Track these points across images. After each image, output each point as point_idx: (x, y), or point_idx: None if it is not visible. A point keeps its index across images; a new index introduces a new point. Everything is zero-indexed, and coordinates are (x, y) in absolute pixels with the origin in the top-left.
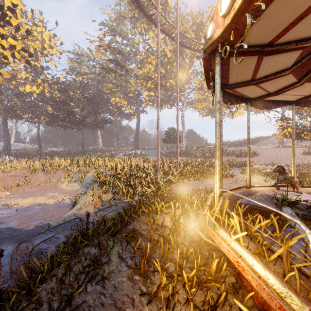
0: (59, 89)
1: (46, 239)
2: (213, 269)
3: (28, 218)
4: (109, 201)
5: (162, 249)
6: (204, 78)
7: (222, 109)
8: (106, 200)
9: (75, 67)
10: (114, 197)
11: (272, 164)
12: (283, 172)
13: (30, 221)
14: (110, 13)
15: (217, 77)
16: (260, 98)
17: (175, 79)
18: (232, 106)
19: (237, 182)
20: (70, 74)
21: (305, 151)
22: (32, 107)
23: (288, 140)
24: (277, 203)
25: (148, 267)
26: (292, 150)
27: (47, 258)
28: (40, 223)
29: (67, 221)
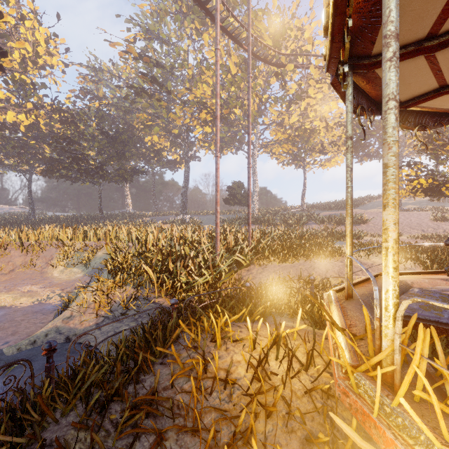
0: (62, 120)
1: None
2: None
3: None
4: (125, 303)
5: None
6: (325, 25)
7: (312, 154)
8: (120, 301)
9: (90, 89)
10: (137, 293)
11: None
12: None
13: None
14: (142, 5)
15: None
16: (418, 101)
17: (242, 109)
18: (326, 151)
19: None
20: (81, 97)
21: (437, 216)
22: (18, 146)
23: (407, 200)
24: None
25: None
26: None
27: None
28: None
29: None
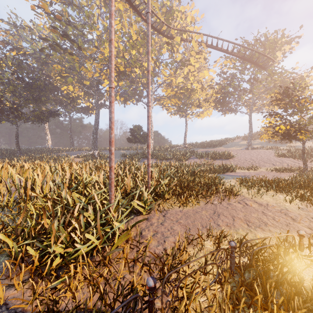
0: None
1: None
2: None
3: None
4: None
5: None
6: None
7: (192, 107)
8: None
9: (11, 42)
10: None
11: (254, 168)
12: None
13: None
14: None
15: None
16: None
17: (141, 69)
18: (201, 105)
19: (249, 206)
20: (0, 47)
21: (280, 154)
22: None
23: (252, 142)
24: None
25: None
26: None
27: None
28: None
29: None
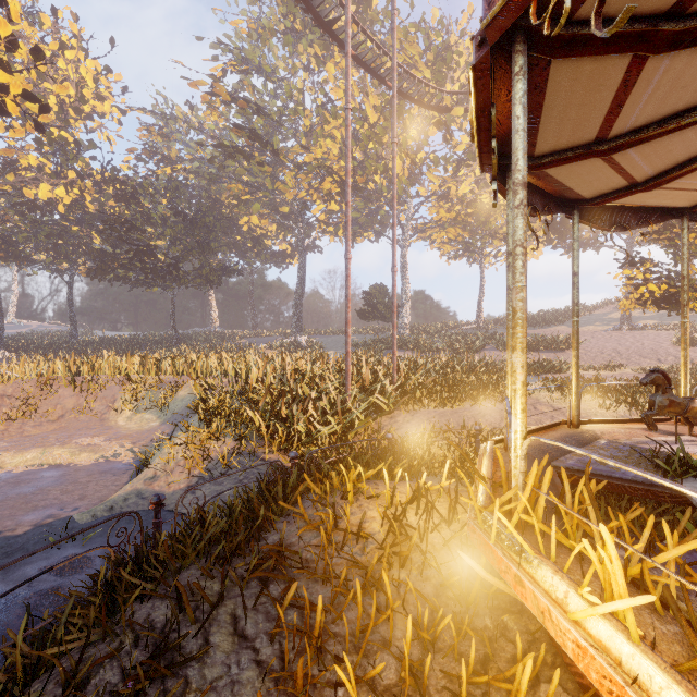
0: (118, 195)
1: (27, 581)
2: (521, 691)
3: (21, 505)
4: (225, 460)
5: (360, 612)
6: (472, 134)
7: (493, 242)
8: (219, 458)
9: (157, 146)
10: (241, 447)
11: (609, 367)
12: (666, 386)
13: (24, 511)
14: (236, 21)
15: (520, 111)
16: (607, 199)
17: (386, 175)
18: None
19: (537, 410)
20: (144, 160)
21: None
22: (55, 235)
23: (641, 313)
24: (665, 469)
25: (320, 666)
26: (682, 332)
27: (34, 632)
28: (47, 516)
29: (94, 525)
